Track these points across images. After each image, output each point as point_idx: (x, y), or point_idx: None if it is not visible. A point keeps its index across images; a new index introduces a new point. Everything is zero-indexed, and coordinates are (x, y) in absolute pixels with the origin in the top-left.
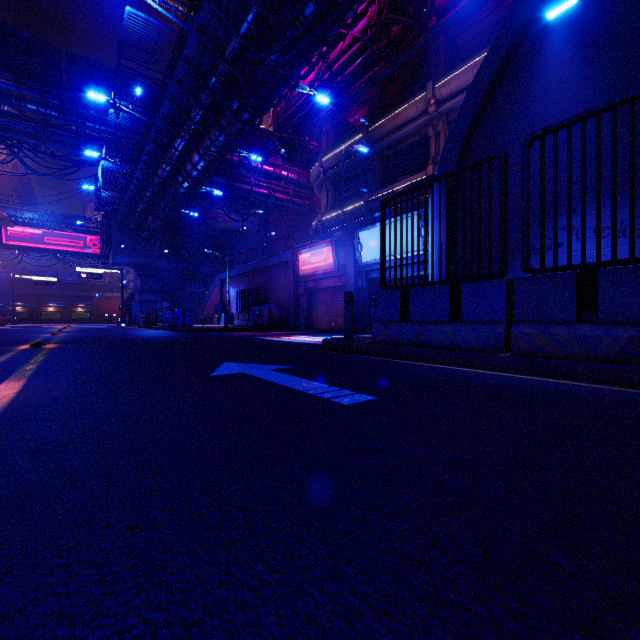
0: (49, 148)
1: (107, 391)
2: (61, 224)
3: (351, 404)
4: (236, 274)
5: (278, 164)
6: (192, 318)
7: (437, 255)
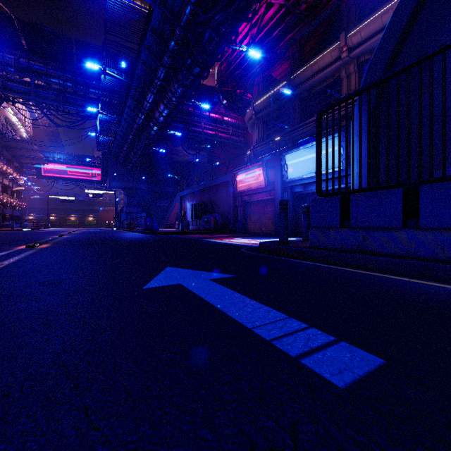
0: (66, 108)
1: (0, 317)
2: (77, 161)
3: (350, 386)
4: (191, 192)
5: (221, 112)
6: (161, 224)
7: None
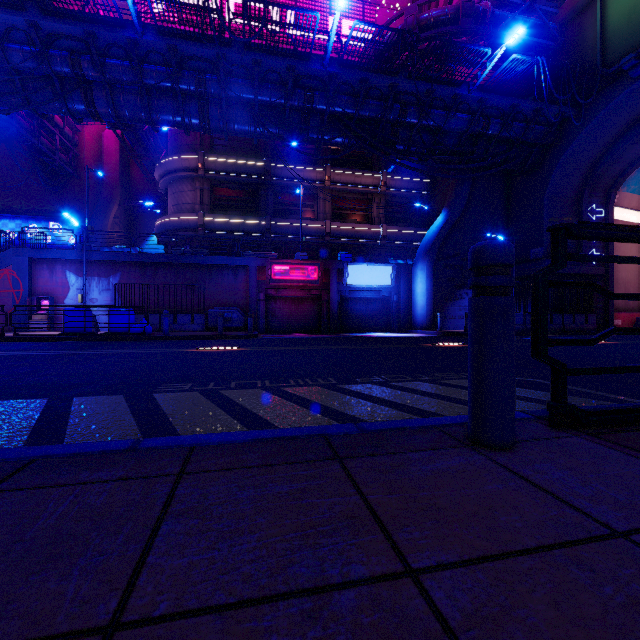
0: None
1: None
2: None
3: None
4: (106, 259)
5: None
6: None
7: (428, 294)
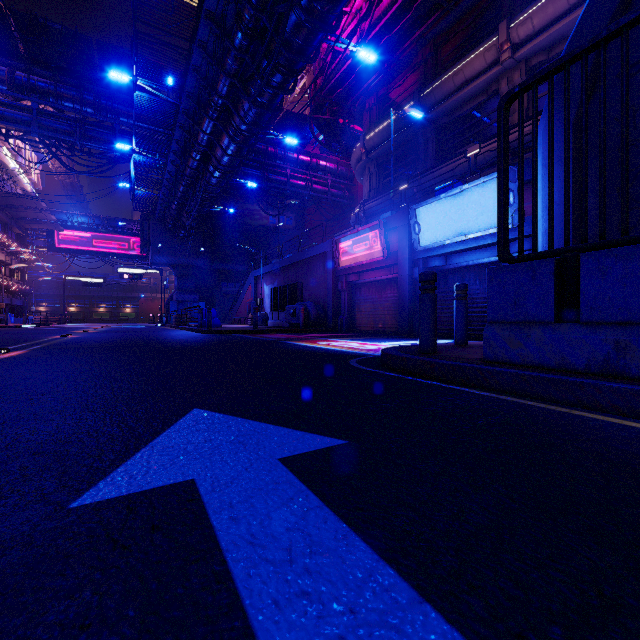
0: (85, 145)
1: None
2: (107, 227)
3: None
4: (270, 270)
5: (315, 153)
6: (228, 318)
7: None
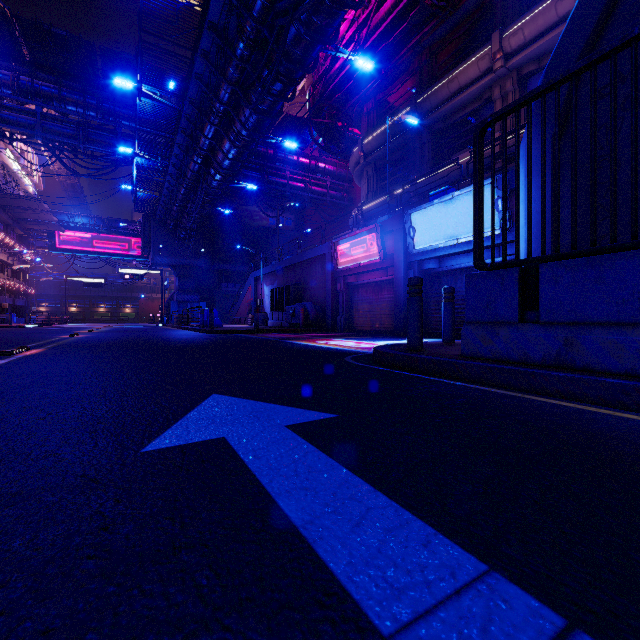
0: (88, 148)
1: None
2: (108, 228)
3: None
4: (270, 271)
5: (315, 155)
6: (228, 318)
7: (533, 229)
